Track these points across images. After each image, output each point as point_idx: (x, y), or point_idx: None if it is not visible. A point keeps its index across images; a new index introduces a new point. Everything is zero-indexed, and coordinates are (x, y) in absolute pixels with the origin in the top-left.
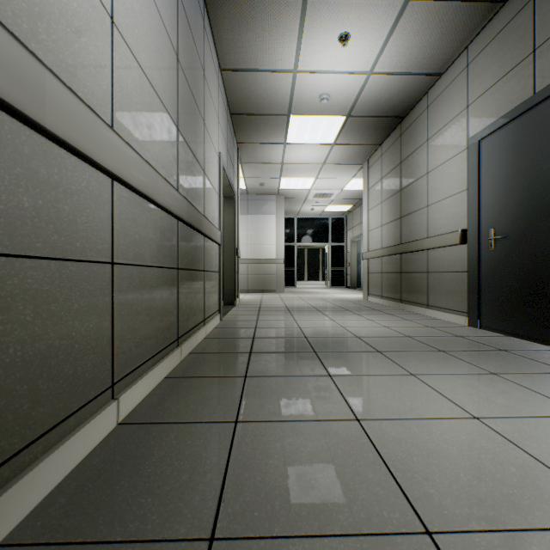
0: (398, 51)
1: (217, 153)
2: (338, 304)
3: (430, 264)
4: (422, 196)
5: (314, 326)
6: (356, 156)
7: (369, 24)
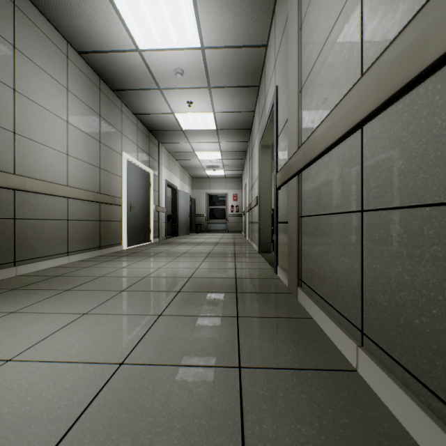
0: None
1: None
2: None
3: None
4: None
5: None
6: None
7: None
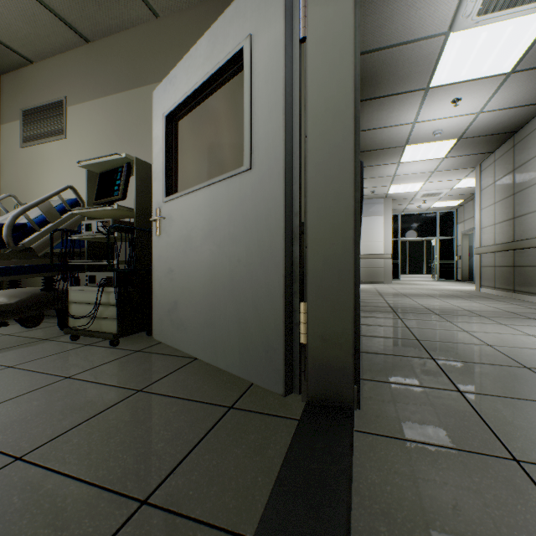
0: (504, 98)
1: None
2: (448, 293)
3: None
4: (534, 201)
5: (431, 304)
6: (467, 163)
7: (477, 90)
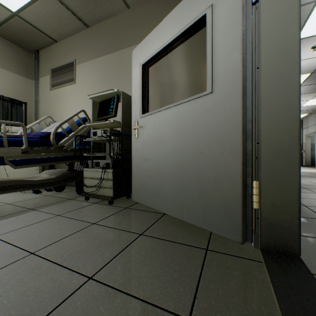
0: None
1: None
2: (302, 174)
3: None
4: None
5: None
6: (314, 89)
7: None
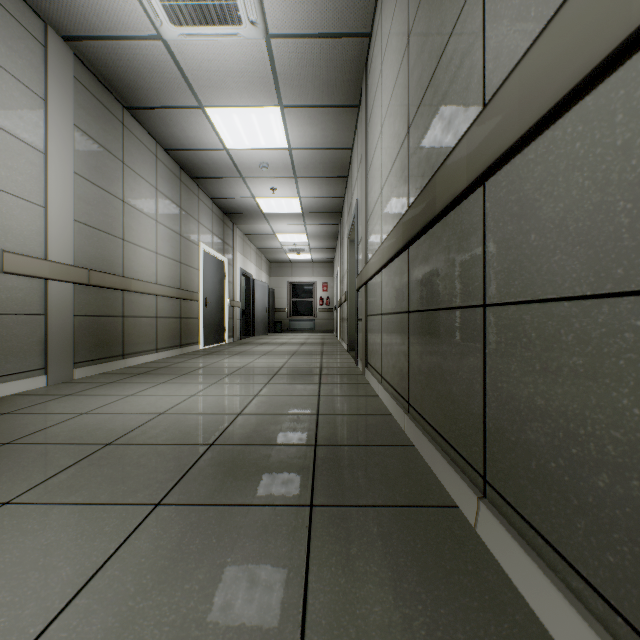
0: None
1: None
2: None
3: None
4: None
5: None
6: None
7: None
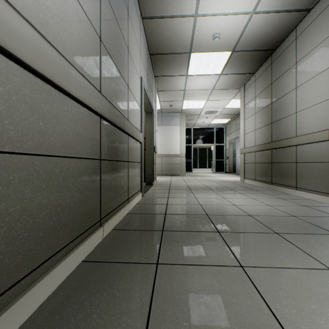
0: None
1: (139, 77)
2: (223, 185)
3: (298, 156)
4: (291, 105)
5: (211, 203)
6: (235, 83)
7: None
